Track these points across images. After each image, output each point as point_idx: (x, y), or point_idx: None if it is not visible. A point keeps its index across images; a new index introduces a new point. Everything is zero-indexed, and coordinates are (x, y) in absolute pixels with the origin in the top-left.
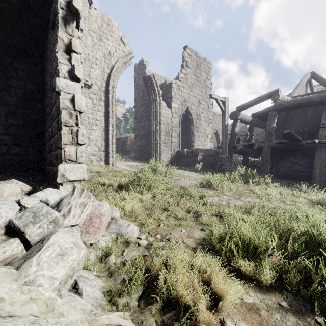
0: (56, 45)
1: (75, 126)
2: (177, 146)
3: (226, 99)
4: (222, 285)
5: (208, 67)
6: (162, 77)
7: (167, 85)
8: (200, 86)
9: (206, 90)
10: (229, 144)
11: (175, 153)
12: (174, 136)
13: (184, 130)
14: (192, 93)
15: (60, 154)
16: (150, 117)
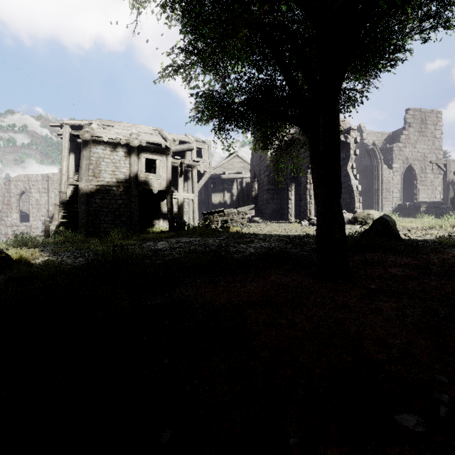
0: (347, 167)
1: (358, 196)
2: (398, 200)
3: (447, 161)
4: (413, 225)
5: (437, 117)
6: (378, 133)
7: (388, 149)
8: (426, 140)
9: (434, 142)
10: (454, 196)
11: (397, 206)
12: (395, 192)
13: (406, 183)
14: (416, 149)
15: (354, 206)
16: (372, 179)
